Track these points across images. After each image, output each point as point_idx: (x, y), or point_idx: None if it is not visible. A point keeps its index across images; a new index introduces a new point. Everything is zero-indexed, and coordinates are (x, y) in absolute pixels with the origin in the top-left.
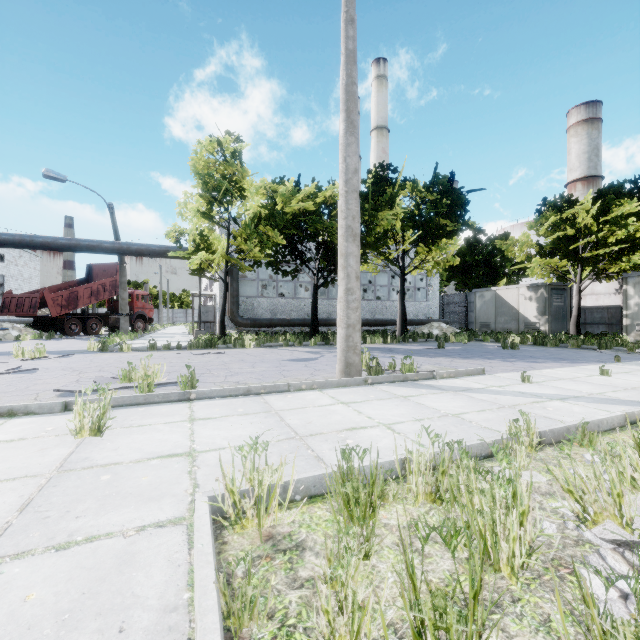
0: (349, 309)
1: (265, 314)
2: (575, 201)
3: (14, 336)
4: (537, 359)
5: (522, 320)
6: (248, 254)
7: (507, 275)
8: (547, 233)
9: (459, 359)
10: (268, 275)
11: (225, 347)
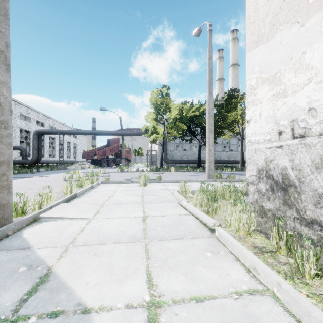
0: (210, 156)
1: (177, 158)
2: None
3: (87, 167)
4: None
5: None
6: (171, 134)
7: None
8: None
9: None
10: (178, 140)
11: (163, 171)
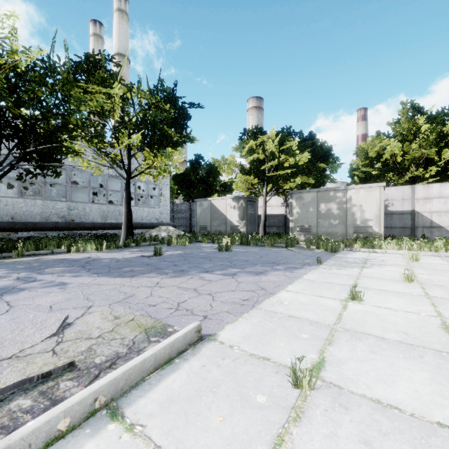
0: None
1: None
2: (265, 132)
3: None
4: (255, 266)
5: (229, 224)
6: None
7: (218, 192)
8: (247, 155)
9: (170, 277)
10: None
11: None
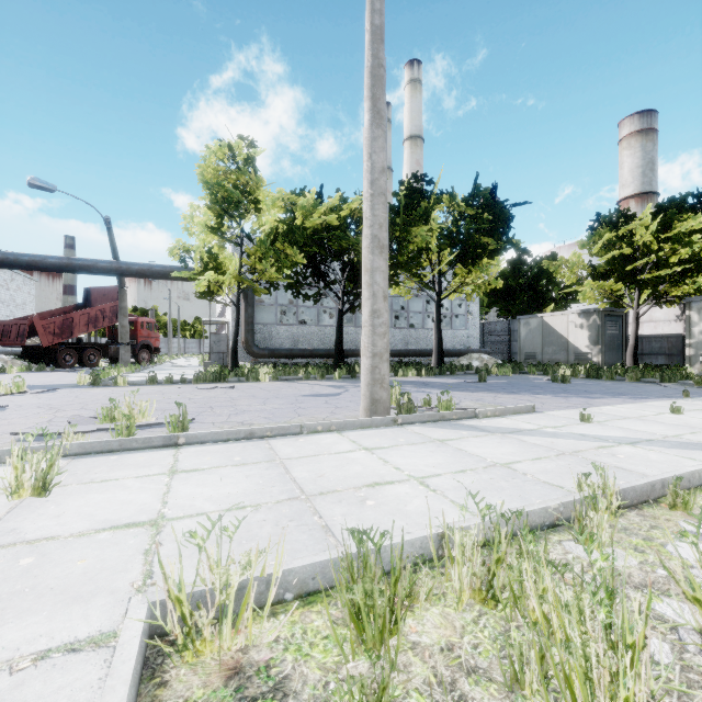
0: (375, 335)
1: (284, 344)
2: (633, 216)
3: None
4: (593, 394)
5: (572, 350)
6: (264, 275)
7: (554, 301)
8: (601, 252)
9: (504, 394)
10: (289, 301)
11: (236, 381)
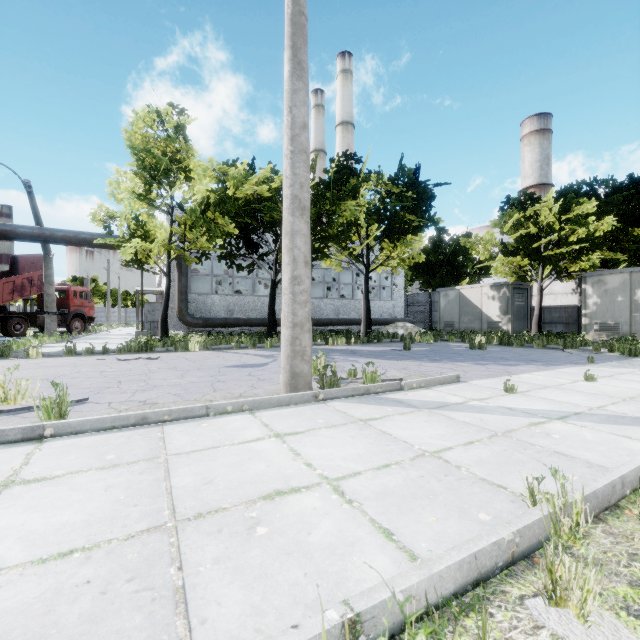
0: (295, 303)
1: (220, 313)
2: (538, 199)
3: None
4: (509, 361)
5: (485, 319)
6: (195, 244)
7: (469, 275)
8: (511, 231)
9: (428, 362)
10: (228, 272)
11: (164, 350)
